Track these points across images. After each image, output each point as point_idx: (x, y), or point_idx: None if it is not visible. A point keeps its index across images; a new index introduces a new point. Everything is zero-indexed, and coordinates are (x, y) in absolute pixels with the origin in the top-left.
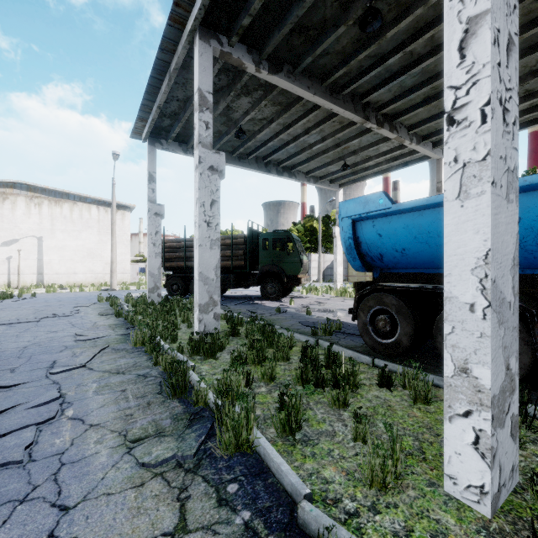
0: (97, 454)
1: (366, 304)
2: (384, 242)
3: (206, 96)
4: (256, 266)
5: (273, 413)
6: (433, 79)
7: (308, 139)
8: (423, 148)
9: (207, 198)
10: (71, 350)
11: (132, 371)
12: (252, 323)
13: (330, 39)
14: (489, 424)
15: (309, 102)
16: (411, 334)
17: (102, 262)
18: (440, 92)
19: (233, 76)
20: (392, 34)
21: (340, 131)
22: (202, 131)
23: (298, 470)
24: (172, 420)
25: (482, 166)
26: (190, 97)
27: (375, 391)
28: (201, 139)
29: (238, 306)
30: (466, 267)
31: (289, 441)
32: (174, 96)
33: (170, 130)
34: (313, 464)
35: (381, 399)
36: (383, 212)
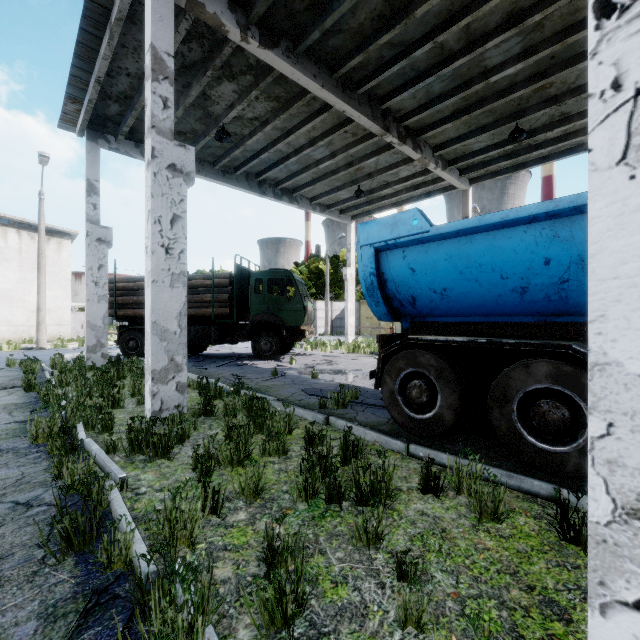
0: None
1: (395, 365)
2: (418, 280)
3: (164, 58)
4: (247, 314)
5: (255, 570)
6: (465, 86)
7: (313, 154)
8: (449, 175)
9: (165, 212)
10: None
11: (6, 497)
12: (234, 395)
13: (344, 6)
14: None
15: (316, 102)
16: (457, 406)
17: (25, 310)
18: (471, 104)
19: (210, 47)
20: (422, 16)
21: (353, 145)
22: (157, 110)
23: None
24: (41, 622)
25: None
26: None
27: (417, 501)
28: (155, 121)
29: (220, 368)
30: None
31: None
32: (122, 67)
33: (120, 122)
34: None
35: (429, 518)
36: (418, 237)
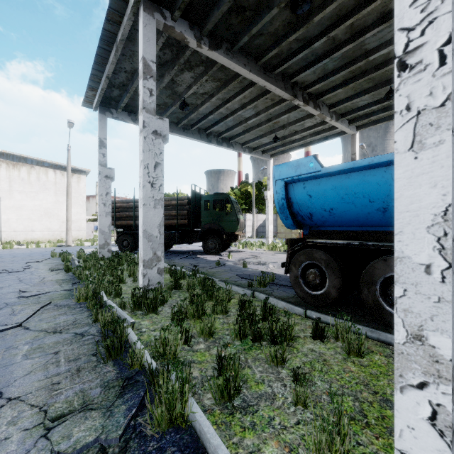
0: (6, 440)
1: (298, 259)
2: (314, 202)
3: (150, 65)
4: (199, 224)
5: (211, 373)
6: (351, 63)
7: (244, 114)
8: (341, 124)
9: (151, 161)
10: (11, 307)
11: (70, 330)
12: (193, 277)
13: (265, 19)
14: (449, 399)
15: (245, 80)
16: (339, 286)
17: (58, 221)
18: (356, 75)
19: (176, 51)
20: (318, 20)
21: (271, 107)
22: (146, 97)
23: (238, 448)
24: (103, 389)
25: (440, 112)
26: (137, 69)
27: (309, 344)
28: (145, 104)
29: (182, 260)
30: (420, 225)
31: (227, 409)
32: (122, 67)
33: (119, 100)
34: (253, 439)
35: (316, 353)
36: (313, 174)
